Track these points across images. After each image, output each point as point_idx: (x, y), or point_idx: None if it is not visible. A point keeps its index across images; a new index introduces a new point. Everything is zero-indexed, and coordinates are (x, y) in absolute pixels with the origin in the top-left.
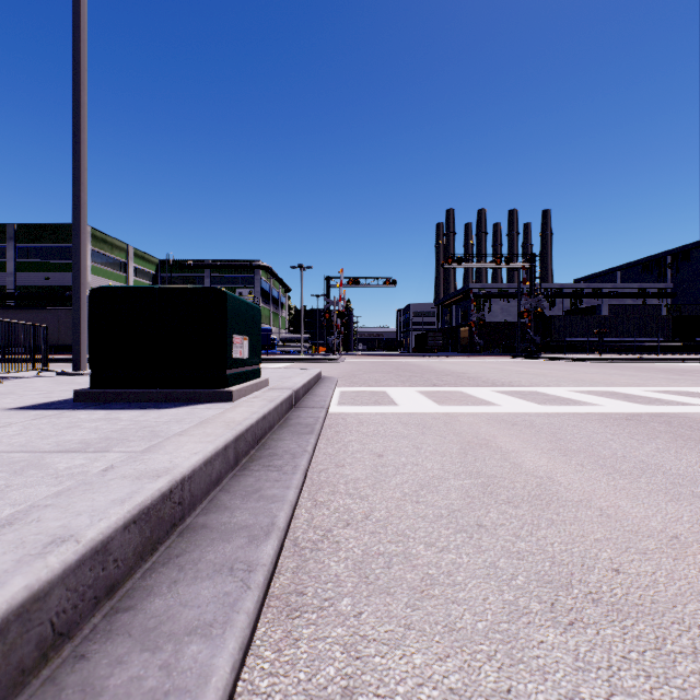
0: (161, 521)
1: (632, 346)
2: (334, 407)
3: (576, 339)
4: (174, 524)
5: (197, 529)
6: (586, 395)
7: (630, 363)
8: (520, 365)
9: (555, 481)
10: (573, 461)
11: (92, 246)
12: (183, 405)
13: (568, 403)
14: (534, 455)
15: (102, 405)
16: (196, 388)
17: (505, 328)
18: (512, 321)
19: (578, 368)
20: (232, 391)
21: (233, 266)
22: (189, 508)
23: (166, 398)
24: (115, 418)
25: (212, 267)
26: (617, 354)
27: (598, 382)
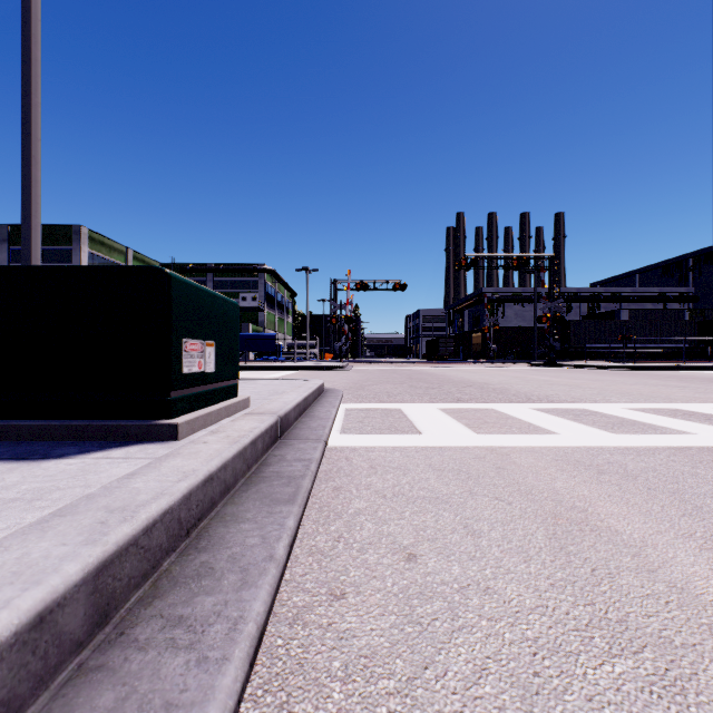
0: None
1: (655, 352)
2: (335, 436)
3: (596, 345)
4: None
5: None
6: (656, 416)
7: (661, 371)
8: (543, 374)
9: None
10: None
11: (89, 248)
12: (93, 448)
13: (643, 428)
14: (693, 557)
15: None
16: (124, 420)
17: (520, 334)
18: (527, 326)
19: (609, 377)
20: (176, 424)
21: (236, 269)
22: None
23: (76, 435)
24: None
25: (215, 270)
26: (640, 362)
27: (651, 396)
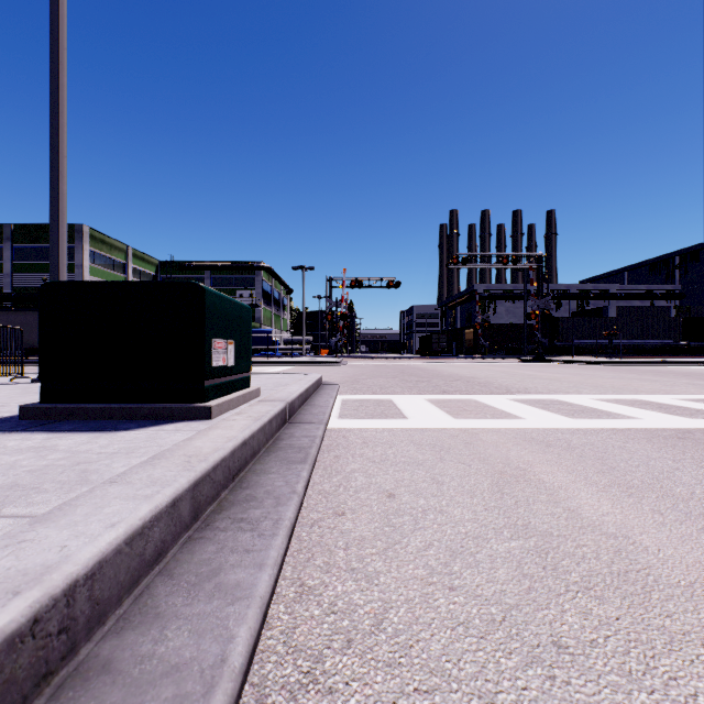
0: (3, 688)
1: (641, 348)
2: (334, 420)
3: (584, 341)
4: (46, 673)
5: (90, 677)
6: (616, 405)
7: (643, 366)
8: (529, 369)
9: (637, 544)
10: (645, 505)
11: (90, 247)
12: (148, 424)
13: (599, 415)
14: (590, 495)
15: (50, 424)
16: (167, 403)
17: (511, 330)
18: (517, 322)
19: (591, 371)
20: (210, 406)
21: (234, 267)
22: (89, 626)
23: (131, 415)
24: (50, 446)
25: (213, 268)
26: (626, 357)
27: (621, 388)
